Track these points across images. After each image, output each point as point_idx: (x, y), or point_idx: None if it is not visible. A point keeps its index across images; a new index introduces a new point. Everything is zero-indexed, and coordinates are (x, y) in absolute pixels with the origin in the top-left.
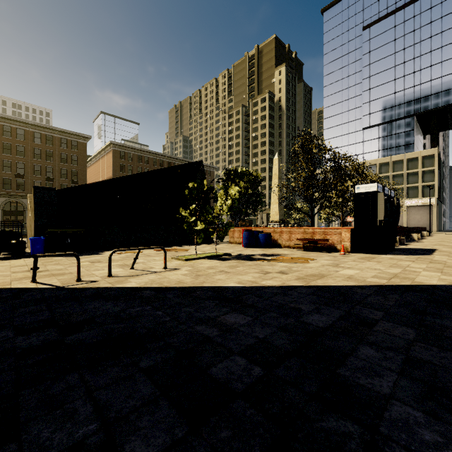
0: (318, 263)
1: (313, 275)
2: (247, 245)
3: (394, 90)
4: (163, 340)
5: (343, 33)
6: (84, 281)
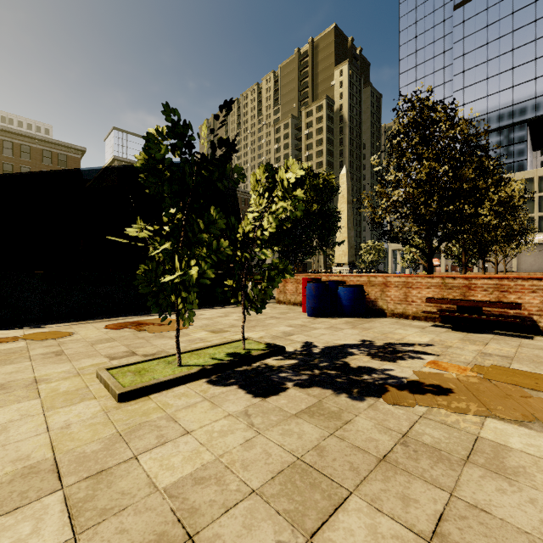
0: None
1: None
2: (315, 311)
3: (498, 88)
4: None
5: (427, 16)
6: None
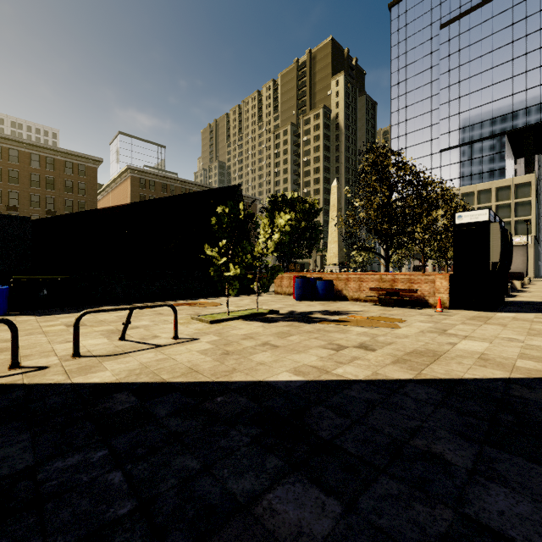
0: (412, 327)
1: (419, 354)
2: (301, 297)
3: (480, 103)
4: None
5: (416, 33)
6: (23, 367)
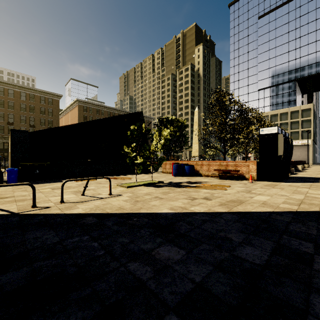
0: (233, 189)
1: (233, 201)
2: (176, 174)
3: (281, 62)
4: (90, 286)
5: (244, 21)
6: (38, 207)
